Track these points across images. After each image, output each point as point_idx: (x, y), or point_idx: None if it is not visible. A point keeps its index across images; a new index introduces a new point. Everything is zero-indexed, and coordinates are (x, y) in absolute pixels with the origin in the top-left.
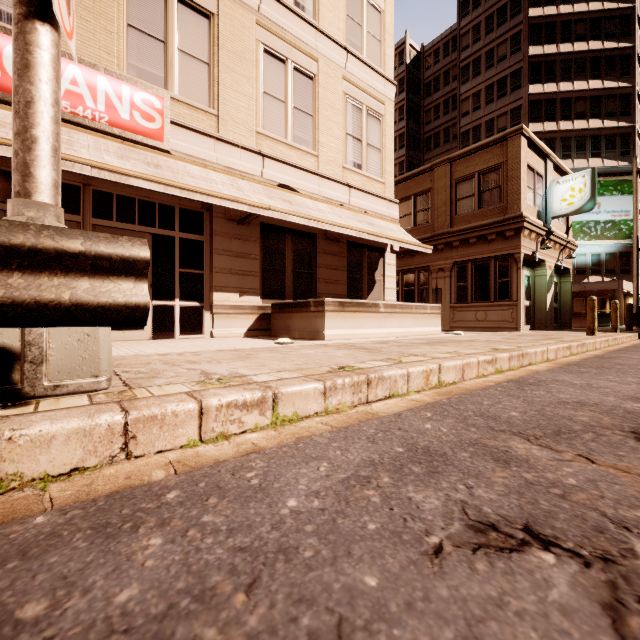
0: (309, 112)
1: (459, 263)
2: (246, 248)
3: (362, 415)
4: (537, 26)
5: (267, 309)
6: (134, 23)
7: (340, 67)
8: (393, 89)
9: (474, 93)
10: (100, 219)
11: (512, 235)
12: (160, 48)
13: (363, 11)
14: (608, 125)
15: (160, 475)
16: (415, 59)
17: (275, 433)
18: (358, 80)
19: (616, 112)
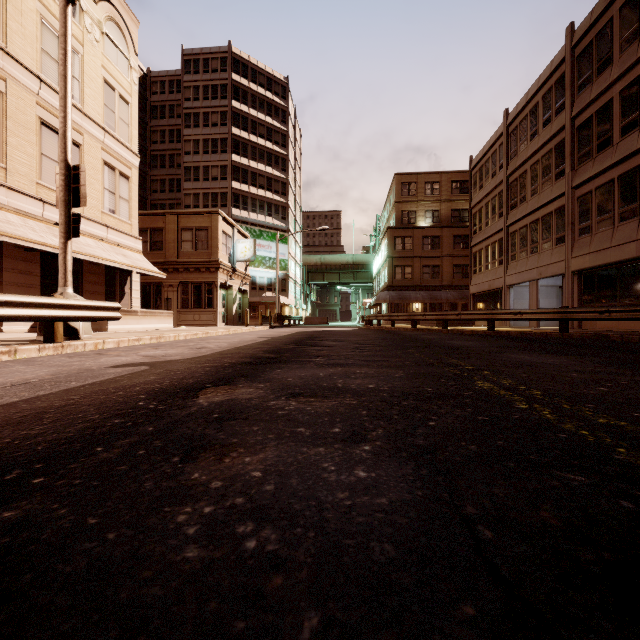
0: None
1: (183, 283)
2: (30, 268)
3: None
4: (237, 115)
5: None
6: None
7: (100, 141)
8: (138, 160)
9: (195, 140)
10: None
11: (214, 271)
12: None
13: (116, 103)
14: (276, 198)
15: None
16: (142, 79)
17: None
18: (113, 151)
19: (280, 191)
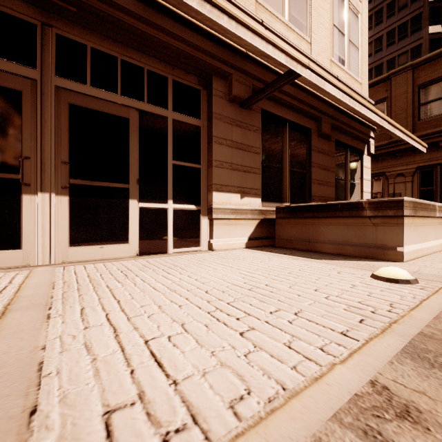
0: None
1: (423, 167)
2: (247, 138)
3: None
4: None
5: (267, 213)
6: None
7: None
8: None
9: (376, 38)
10: (67, 80)
11: None
12: None
13: None
14: None
15: None
16: None
17: None
18: None
19: None
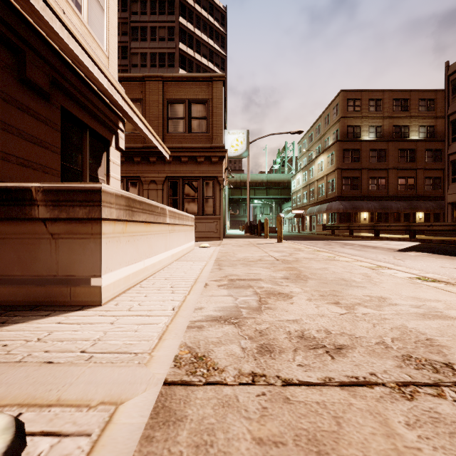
0: None
1: (171, 178)
2: None
3: None
4: (184, 31)
5: None
6: None
7: None
8: None
9: (142, 53)
10: None
11: (217, 161)
12: None
13: None
14: None
15: None
16: None
17: None
18: None
19: None
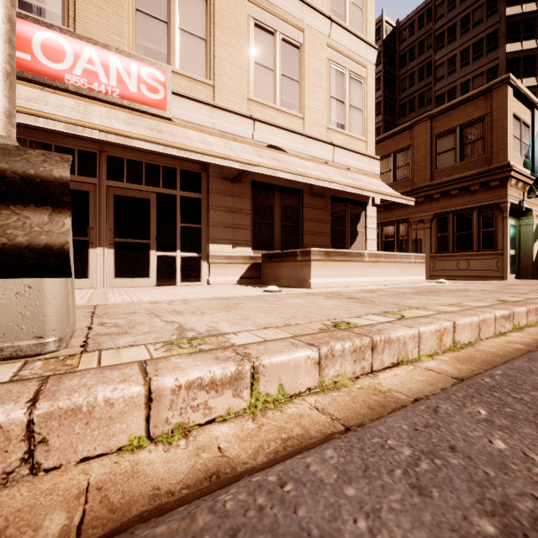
0: (296, 78)
1: (439, 214)
2: (239, 204)
3: (370, 395)
4: None
5: (257, 259)
6: (141, 8)
7: (324, 35)
8: (374, 53)
9: (449, 58)
10: (113, 181)
11: (497, 185)
12: (163, 28)
13: None
14: None
15: (53, 529)
16: (391, 34)
17: (253, 426)
18: (341, 46)
19: None
